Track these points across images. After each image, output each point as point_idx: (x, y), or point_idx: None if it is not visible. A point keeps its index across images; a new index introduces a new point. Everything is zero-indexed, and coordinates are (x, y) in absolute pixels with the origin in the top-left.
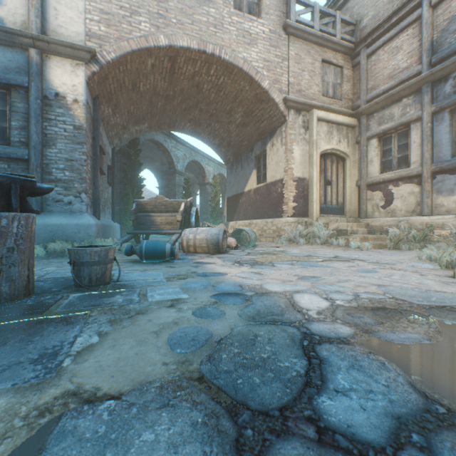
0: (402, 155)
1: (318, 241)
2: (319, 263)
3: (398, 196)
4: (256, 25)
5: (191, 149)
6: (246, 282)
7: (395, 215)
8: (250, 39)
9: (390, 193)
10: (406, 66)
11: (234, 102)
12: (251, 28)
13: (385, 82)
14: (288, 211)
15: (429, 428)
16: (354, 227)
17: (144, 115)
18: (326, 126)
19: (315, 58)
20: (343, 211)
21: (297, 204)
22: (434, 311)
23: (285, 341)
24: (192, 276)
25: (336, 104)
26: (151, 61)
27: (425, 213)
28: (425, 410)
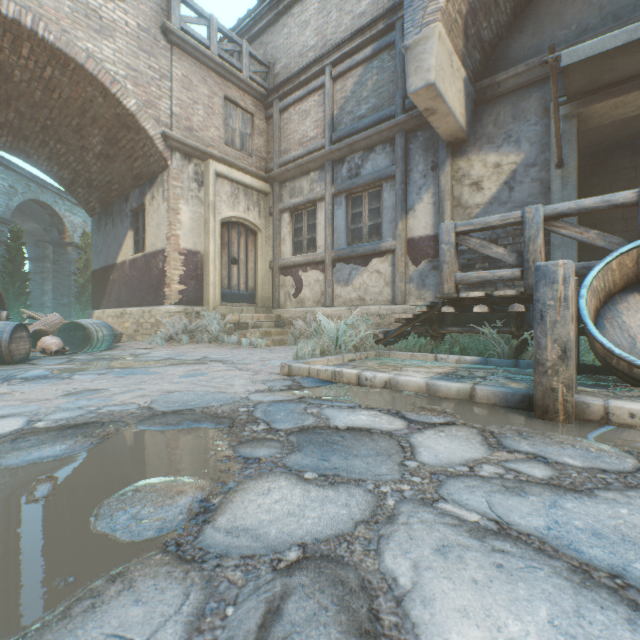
0: (312, 237)
1: (207, 339)
2: (157, 369)
3: (307, 283)
4: (112, 7)
5: (29, 180)
6: None
7: (304, 305)
8: (101, 25)
9: (301, 279)
10: (314, 136)
11: (83, 117)
12: (104, 8)
13: (296, 148)
14: (171, 297)
15: None
16: (262, 319)
17: None
18: (230, 186)
19: (216, 91)
20: (254, 299)
21: (187, 286)
22: (154, 418)
23: None
24: None
25: (245, 160)
26: None
27: (327, 304)
28: None
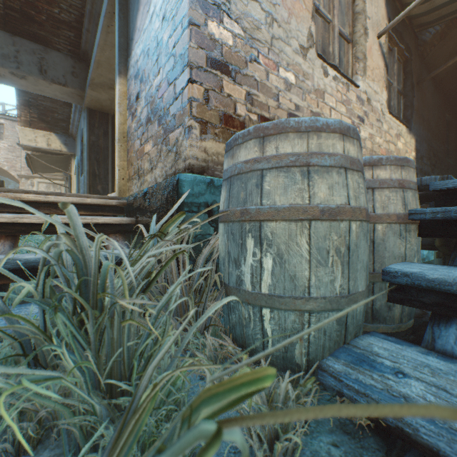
0: None
1: None
2: None
3: None
4: (0, 144)
5: None
6: None
7: None
8: None
9: None
10: None
11: (2, 170)
12: None
13: None
14: None
15: None
16: None
17: None
18: (46, 185)
19: None
20: None
21: None
22: None
23: None
24: None
25: None
26: None
27: None
28: None
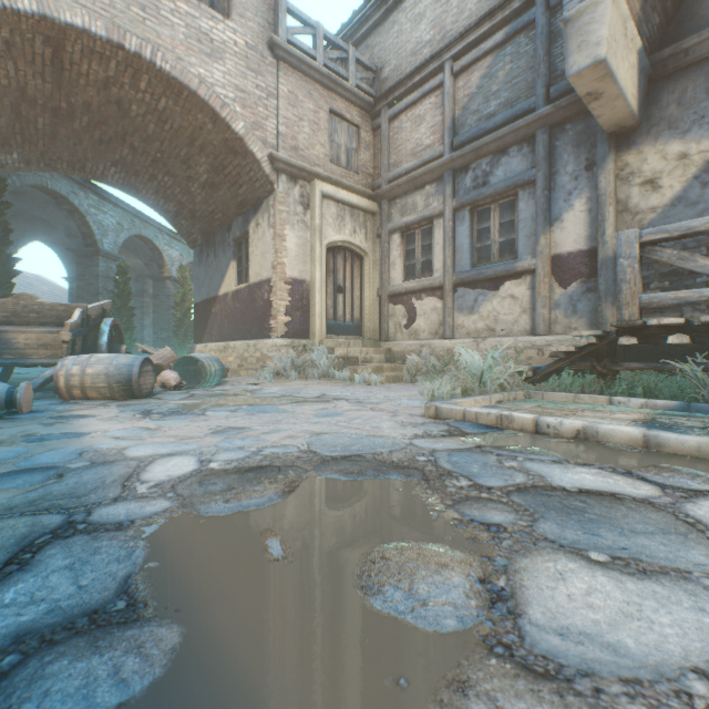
0: (427, 259)
1: (316, 374)
2: (283, 407)
3: (422, 312)
4: (222, 28)
5: (133, 216)
6: (101, 446)
7: (418, 338)
8: (212, 48)
9: (414, 308)
10: (430, 144)
11: (191, 146)
12: (214, 30)
13: (408, 159)
14: (277, 329)
15: (55, 640)
16: (371, 354)
17: (8, 135)
18: (336, 207)
19: (321, 104)
20: (360, 331)
21: (292, 318)
22: (328, 464)
23: (5, 542)
24: (15, 442)
25: (351, 178)
26: (2, 33)
27: (447, 335)
28: (91, 613)
